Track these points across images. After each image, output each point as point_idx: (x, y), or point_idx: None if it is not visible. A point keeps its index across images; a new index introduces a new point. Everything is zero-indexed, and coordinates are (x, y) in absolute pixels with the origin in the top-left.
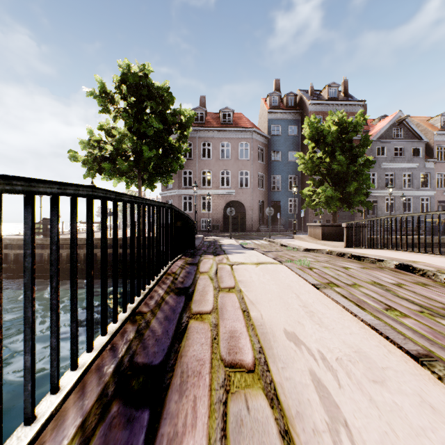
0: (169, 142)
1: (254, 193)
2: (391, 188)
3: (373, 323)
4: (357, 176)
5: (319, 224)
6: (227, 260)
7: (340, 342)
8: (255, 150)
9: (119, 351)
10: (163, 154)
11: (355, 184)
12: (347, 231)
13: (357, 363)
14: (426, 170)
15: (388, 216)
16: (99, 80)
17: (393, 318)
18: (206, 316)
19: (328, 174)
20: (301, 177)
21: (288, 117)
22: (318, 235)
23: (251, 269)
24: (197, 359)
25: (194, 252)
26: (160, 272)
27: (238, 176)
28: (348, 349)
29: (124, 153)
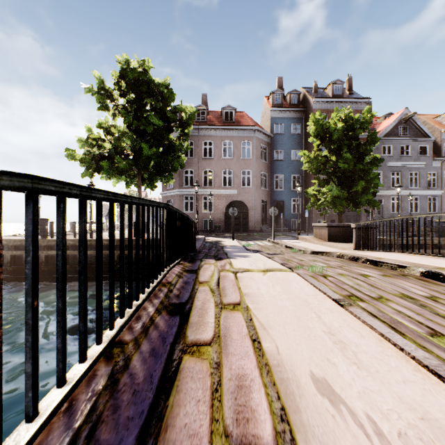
0: (169, 140)
1: (256, 193)
2: (399, 187)
3: (432, 365)
4: (364, 174)
5: (325, 224)
6: (230, 266)
7: (394, 398)
8: (258, 149)
9: (77, 415)
10: (163, 152)
11: (363, 183)
12: (356, 232)
13: (433, 444)
14: (433, 168)
15: (403, 217)
16: (97, 76)
17: (444, 348)
18: (204, 349)
19: (334, 172)
20: (304, 176)
21: (291, 116)
22: (324, 236)
23: (258, 278)
24: (190, 434)
25: (194, 255)
26: (153, 283)
27: (240, 175)
28: (411, 413)
29: (123, 151)
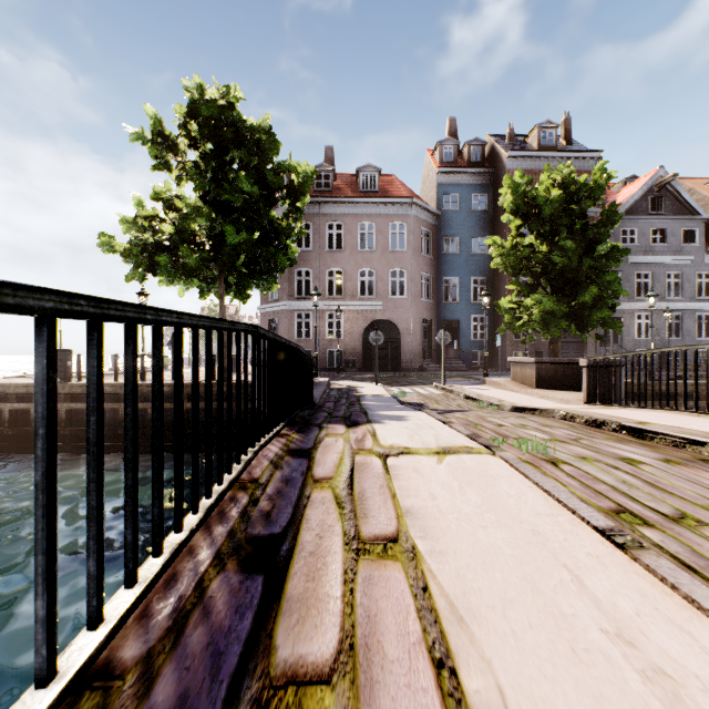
0: (270, 220)
1: (414, 307)
2: (652, 298)
3: None
4: (596, 275)
5: (532, 359)
6: (374, 440)
7: None
8: (416, 235)
9: None
10: (261, 240)
11: (594, 290)
12: (589, 373)
13: None
14: (706, 266)
15: (678, 347)
16: (151, 114)
17: None
18: (315, 701)
19: (544, 272)
20: (493, 280)
21: (471, 181)
22: (530, 379)
23: (429, 469)
24: None
25: (309, 415)
26: (221, 483)
27: (387, 278)
28: None
29: (193, 238)
